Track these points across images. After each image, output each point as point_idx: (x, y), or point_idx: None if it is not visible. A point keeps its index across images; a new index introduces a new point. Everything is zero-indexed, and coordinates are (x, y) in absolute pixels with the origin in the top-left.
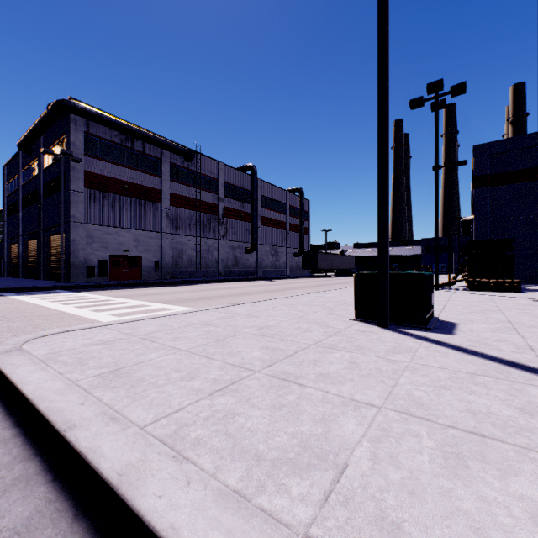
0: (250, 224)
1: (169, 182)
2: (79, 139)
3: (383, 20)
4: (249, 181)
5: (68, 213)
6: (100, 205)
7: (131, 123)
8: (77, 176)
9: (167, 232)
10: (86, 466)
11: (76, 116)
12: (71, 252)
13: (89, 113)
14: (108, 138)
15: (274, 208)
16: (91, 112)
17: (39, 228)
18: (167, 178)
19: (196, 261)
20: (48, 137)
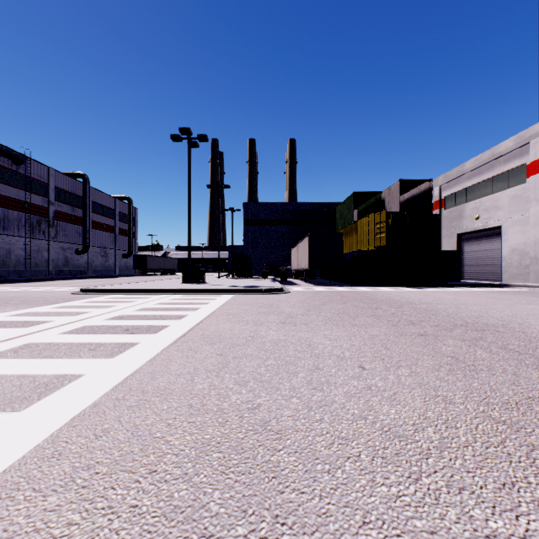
0: (83, 227)
1: None
2: None
3: (190, 199)
4: (79, 187)
5: None
6: None
7: None
8: None
9: None
10: (153, 289)
11: None
12: None
13: None
14: None
15: (104, 214)
16: None
17: None
18: None
19: (26, 260)
20: None
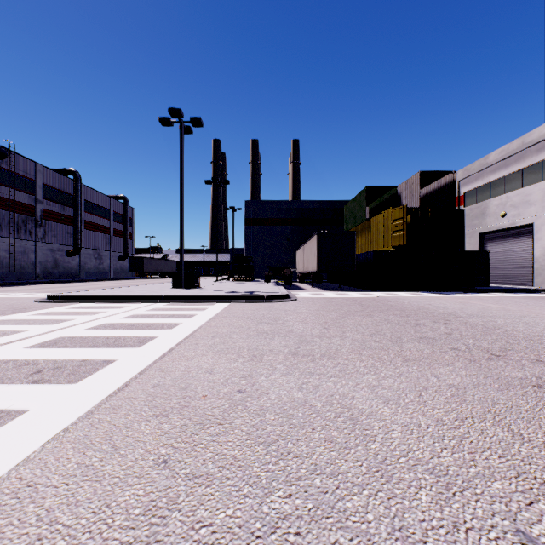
0: (74, 227)
1: None
2: None
3: (182, 192)
4: (71, 185)
5: None
6: None
7: None
8: None
9: None
10: (133, 296)
11: None
12: None
13: None
14: None
15: (98, 213)
16: None
17: None
18: None
19: (9, 263)
20: None
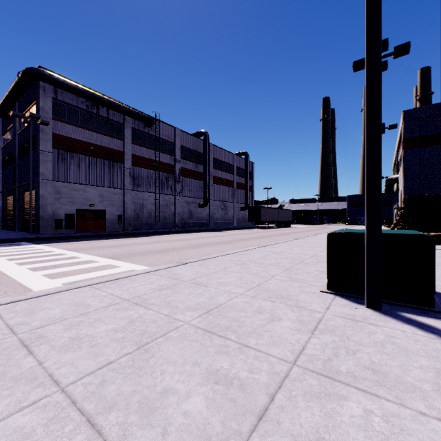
0: (203, 182)
1: (131, 145)
2: (47, 105)
3: None
4: (202, 145)
5: (37, 171)
6: (67, 164)
7: (96, 92)
8: (46, 138)
9: (129, 189)
10: None
11: (44, 83)
12: (39, 206)
13: (56, 80)
14: (74, 104)
15: (223, 169)
16: (58, 79)
17: (14, 185)
18: (129, 141)
19: (155, 214)
20: (22, 104)
